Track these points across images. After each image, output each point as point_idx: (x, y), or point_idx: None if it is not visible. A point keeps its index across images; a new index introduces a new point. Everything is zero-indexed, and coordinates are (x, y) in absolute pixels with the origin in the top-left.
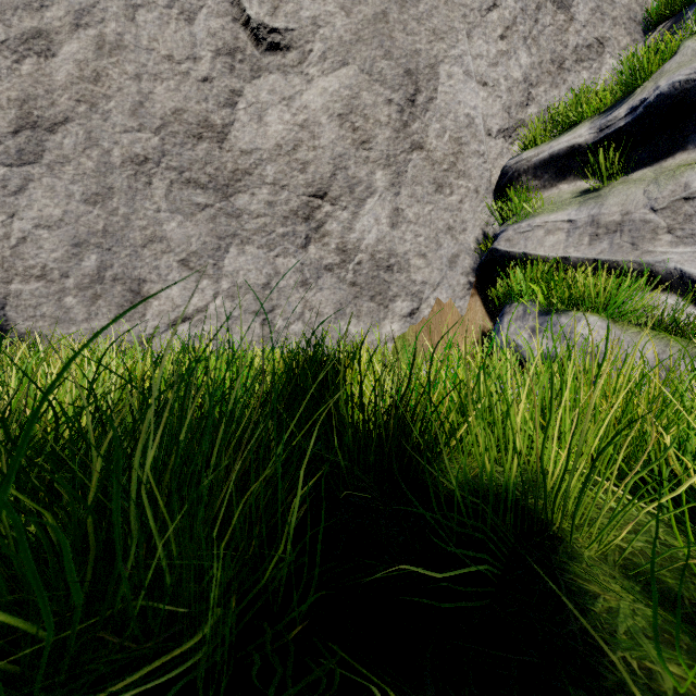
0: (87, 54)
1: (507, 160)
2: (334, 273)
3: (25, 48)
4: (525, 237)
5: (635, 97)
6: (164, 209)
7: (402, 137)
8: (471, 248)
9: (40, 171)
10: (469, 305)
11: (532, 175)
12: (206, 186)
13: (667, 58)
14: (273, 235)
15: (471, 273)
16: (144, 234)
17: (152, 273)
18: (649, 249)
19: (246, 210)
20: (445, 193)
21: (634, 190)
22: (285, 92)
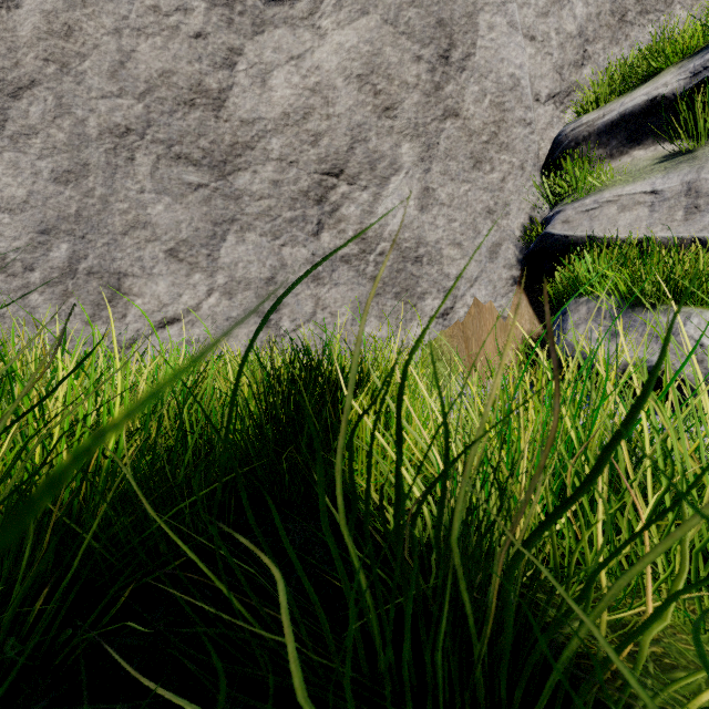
0: (56, 4)
1: (558, 131)
2: (351, 265)
3: None
4: (590, 216)
5: None
6: (149, 189)
7: (434, 102)
8: (515, 236)
9: (1, 144)
10: (512, 303)
11: (594, 143)
12: (199, 162)
13: None
14: (279, 220)
15: (515, 266)
16: (124, 219)
17: (134, 266)
18: None
19: (247, 191)
20: (484, 169)
21: None
22: (293, 50)
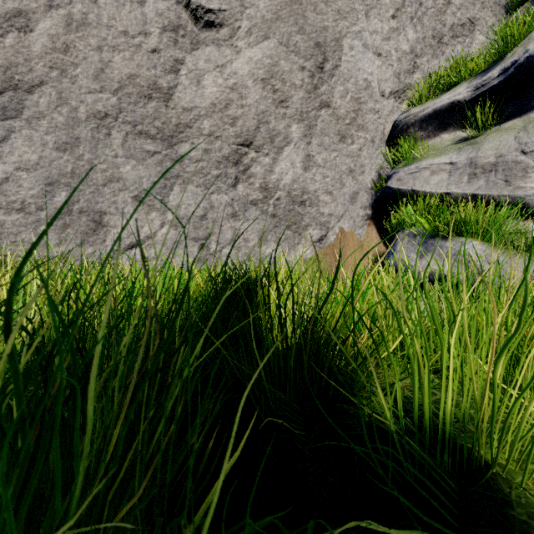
0: (58, 30)
1: (397, 116)
2: (258, 207)
3: (8, 25)
4: (414, 177)
5: (507, 60)
6: (121, 155)
7: (313, 97)
8: (368, 187)
9: (20, 124)
10: (366, 232)
11: (418, 127)
12: (154, 137)
13: (533, 27)
14: (209, 176)
15: (368, 207)
16: (104, 175)
17: (111, 207)
18: (521, 185)
19: (187, 156)
20: (347, 142)
21: (506, 137)
22: (218, 61)
